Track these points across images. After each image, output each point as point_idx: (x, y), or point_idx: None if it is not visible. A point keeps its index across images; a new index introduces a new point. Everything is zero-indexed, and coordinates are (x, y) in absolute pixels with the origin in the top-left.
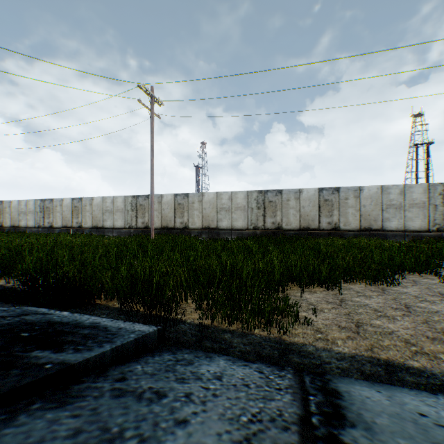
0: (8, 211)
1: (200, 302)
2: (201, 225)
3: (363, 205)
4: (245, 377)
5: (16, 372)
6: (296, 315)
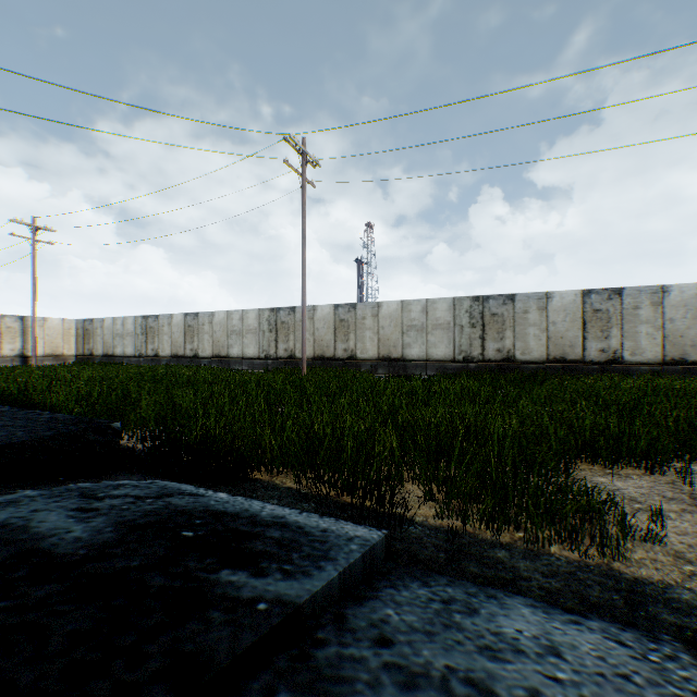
0: (100, 334)
1: (430, 487)
2: (377, 354)
3: (668, 319)
4: (601, 653)
5: (219, 617)
6: (621, 522)
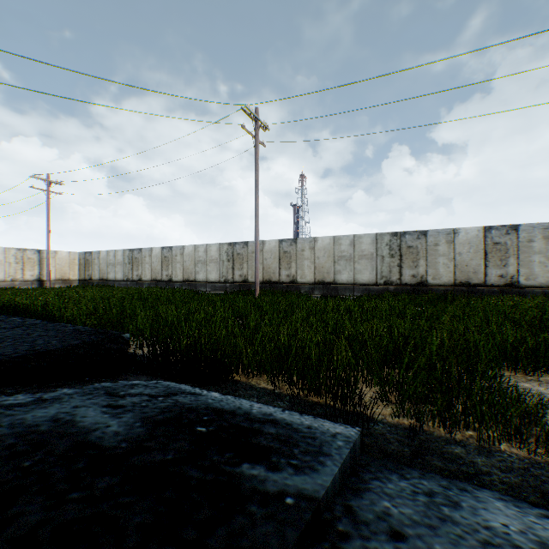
0: (97, 263)
1: (384, 390)
2: (313, 279)
3: None
4: None
5: (258, 512)
6: None
